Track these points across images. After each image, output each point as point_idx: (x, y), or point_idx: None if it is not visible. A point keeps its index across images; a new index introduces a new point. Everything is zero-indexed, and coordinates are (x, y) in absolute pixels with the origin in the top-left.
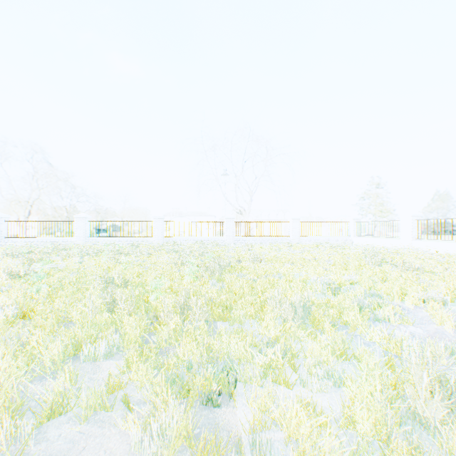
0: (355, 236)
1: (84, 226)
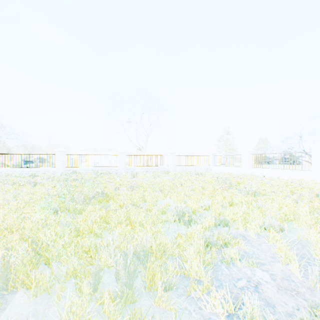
0: (213, 165)
1: None
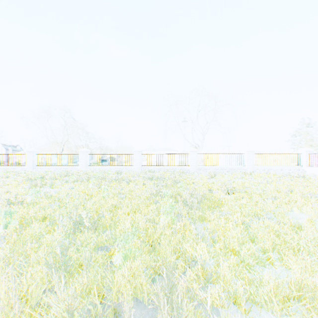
0: (307, 166)
1: (85, 158)
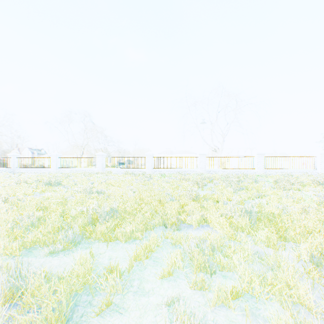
0: None
1: (204, 161)
